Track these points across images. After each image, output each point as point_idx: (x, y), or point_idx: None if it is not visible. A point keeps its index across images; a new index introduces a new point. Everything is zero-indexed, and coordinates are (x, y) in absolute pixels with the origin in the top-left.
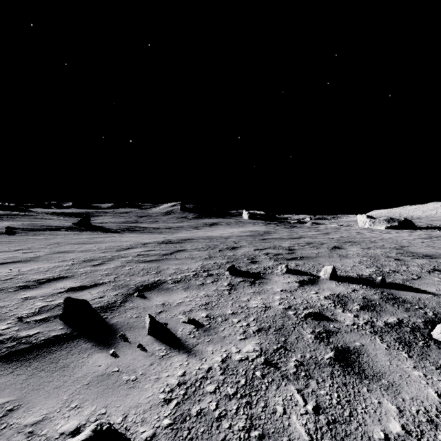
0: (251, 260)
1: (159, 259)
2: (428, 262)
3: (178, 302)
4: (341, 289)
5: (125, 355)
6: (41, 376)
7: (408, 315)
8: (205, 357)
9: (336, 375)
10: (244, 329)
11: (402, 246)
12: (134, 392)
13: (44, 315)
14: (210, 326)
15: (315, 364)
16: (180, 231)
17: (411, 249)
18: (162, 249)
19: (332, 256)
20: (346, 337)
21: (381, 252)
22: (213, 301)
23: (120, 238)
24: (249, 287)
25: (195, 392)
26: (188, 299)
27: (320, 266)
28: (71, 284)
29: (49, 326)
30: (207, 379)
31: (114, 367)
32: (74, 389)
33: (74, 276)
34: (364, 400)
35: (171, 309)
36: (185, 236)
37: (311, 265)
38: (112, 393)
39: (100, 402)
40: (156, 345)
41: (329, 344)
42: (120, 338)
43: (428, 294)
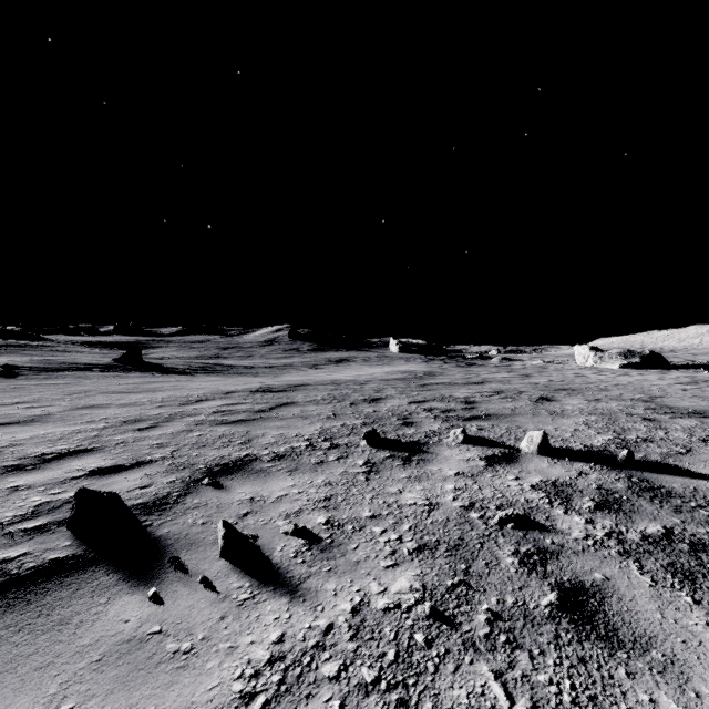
0: (404, 420)
1: (250, 419)
2: (699, 423)
3: (277, 496)
4: (559, 471)
5: (176, 600)
6: (15, 643)
7: (682, 519)
8: (322, 604)
9: (565, 642)
10: (392, 546)
11: (651, 396)
12: (186, 678)
13: (41, 521)
14: (332, 542)
15: (524, 617)
16: (287, 371)
17: (668, 401)
18: (256, 401)
19: (538, 414)
20: (577, 563)
21: (619, 407)
22: (340, 493)
23: (189, 383)
24: (401, 468)
25: (300, 678)
26: (295, 490)
27: (520, 430)
28: (96, 462)
29: (46, 541)
30: (325, 649)
31: (152, 624)
32: (71, 672)
33: (103, 449)
34: (622, 696)
35: (265, 508)
36: (295, 380)
37: (505, 429)
38: (144, 679)
39: (117, 701)
40: (234, 579)
41: (546, 577)
42: (170, 565)
43: (708, 481)
